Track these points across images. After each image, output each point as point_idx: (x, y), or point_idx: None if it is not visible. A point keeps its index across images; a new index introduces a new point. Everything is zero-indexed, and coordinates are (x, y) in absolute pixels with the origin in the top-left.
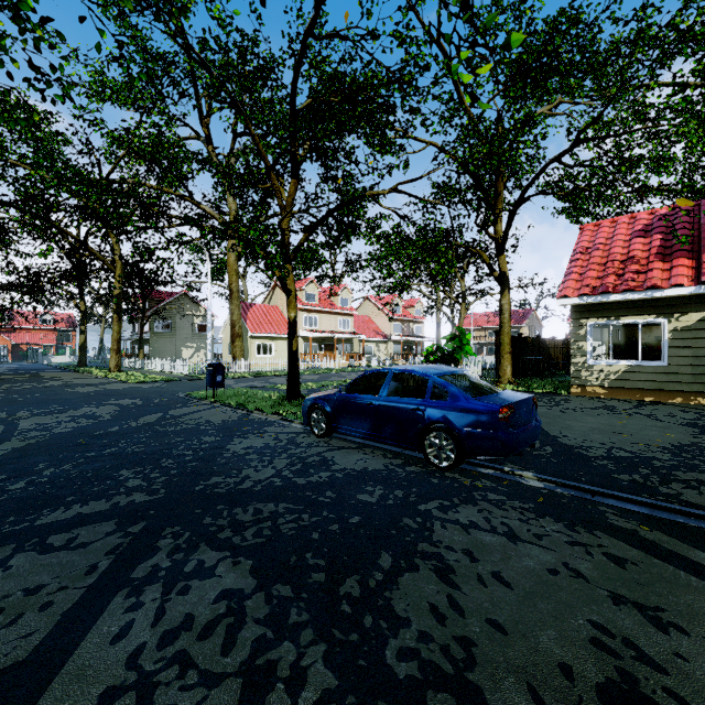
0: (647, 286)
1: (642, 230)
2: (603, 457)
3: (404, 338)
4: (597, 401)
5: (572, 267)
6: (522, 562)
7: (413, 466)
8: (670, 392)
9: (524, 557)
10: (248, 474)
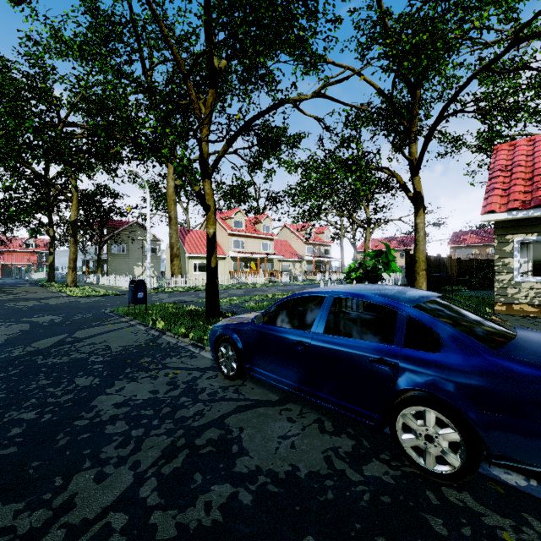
0: None
1: None
2: None
3: (316, 258)
4: (535, 321)
5: (493, 183)
6: None
7: (375, 461)
8: None
9: None
10: (76, 492)
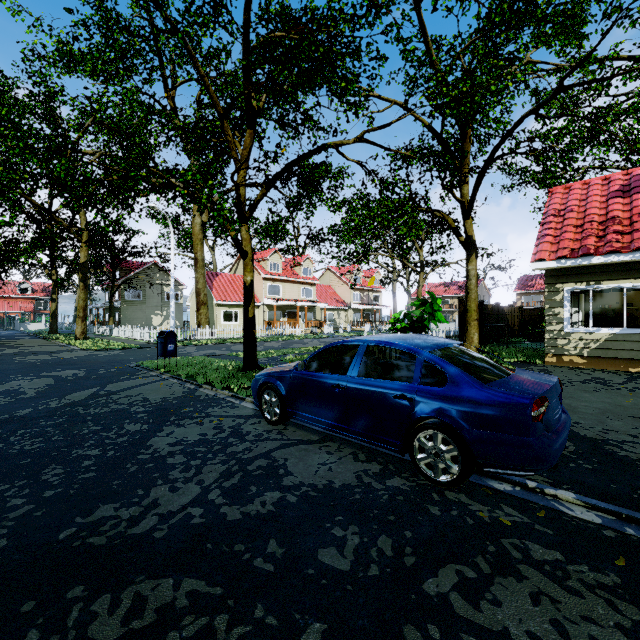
0: (635, 247)
1: (620, 191)
2: None
3: (364, 306)
4: (580, 372)
5: (545, 229)
6: None
7: (397, 477)
8: None
9: None
10: (157, 497)
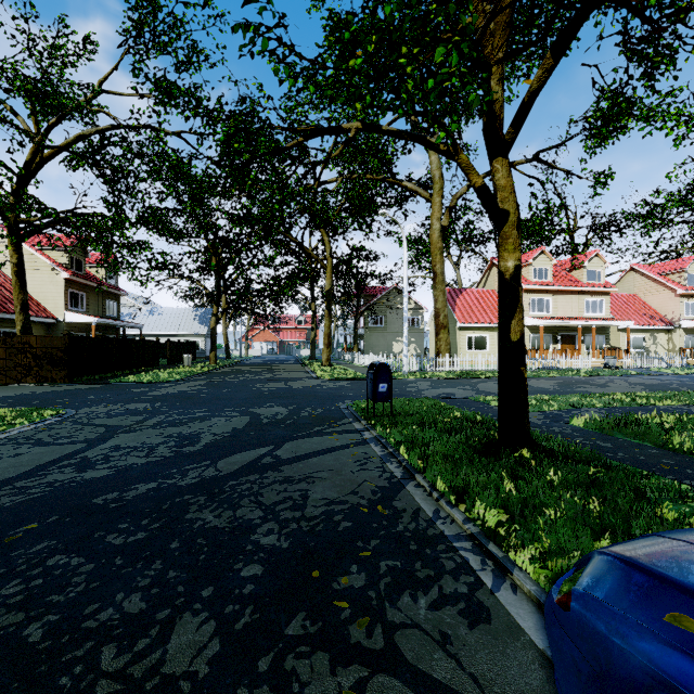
0: None
1: None
2: None
3: None
4: None
5: None
6: None
7: None
8: None
9: None
10: None
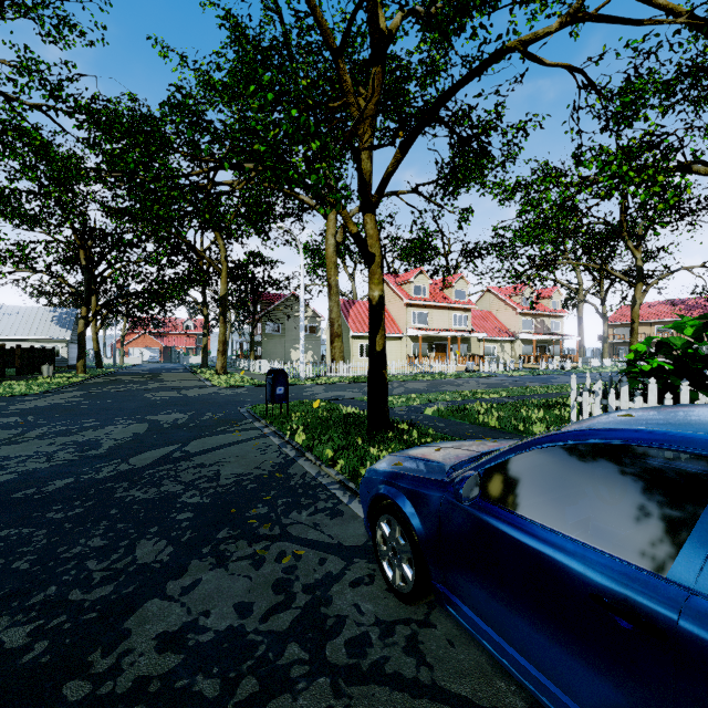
0: None
1: None
2: None
3: (537, 336)
4: None
5: None
6: None
7: None
8: None
9: None
10: None
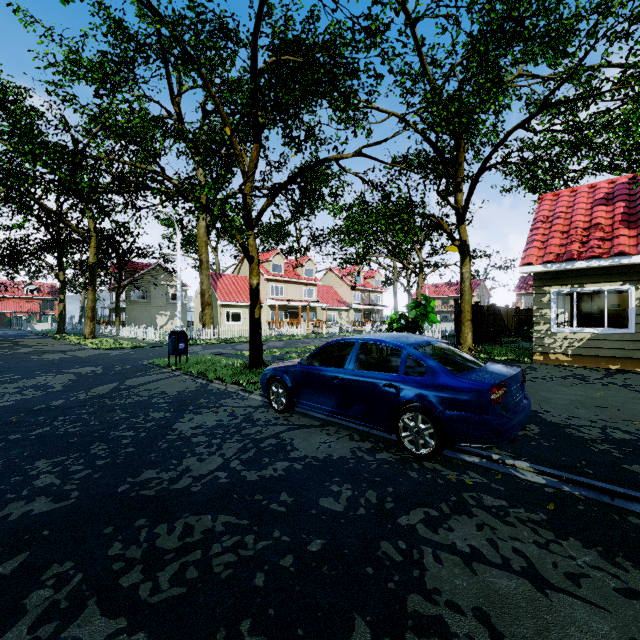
0: (614, 253)
1: (604, 198)
2: (601, 440)
3: (364, 307)
4: (563, 369)
5: (533, 235)
6: (569, 639)
7: (385, 452)
8: (637, 360)
9: (569, 628)
10: (189, 465)
